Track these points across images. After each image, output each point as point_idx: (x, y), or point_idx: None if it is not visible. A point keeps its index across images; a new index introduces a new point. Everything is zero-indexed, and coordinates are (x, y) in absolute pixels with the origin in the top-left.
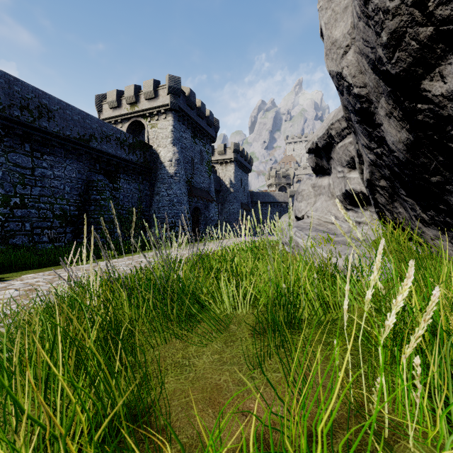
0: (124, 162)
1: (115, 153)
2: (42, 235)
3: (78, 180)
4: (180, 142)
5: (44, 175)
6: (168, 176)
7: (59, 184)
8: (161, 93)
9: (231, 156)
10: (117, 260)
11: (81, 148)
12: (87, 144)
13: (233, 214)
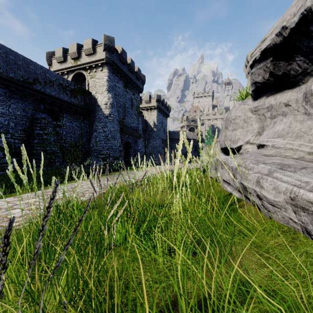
0: (67, 104)
1: (58, 96)
2: None
3: (22, 117)
4: (114, 90)
5: None
6: (103, 116)
7: (3, 120)
8: (98, 50)
9: (155, 104)
10: (26, 196)
11: (24, 90)
12: (31, 86)
13: (156, 147)
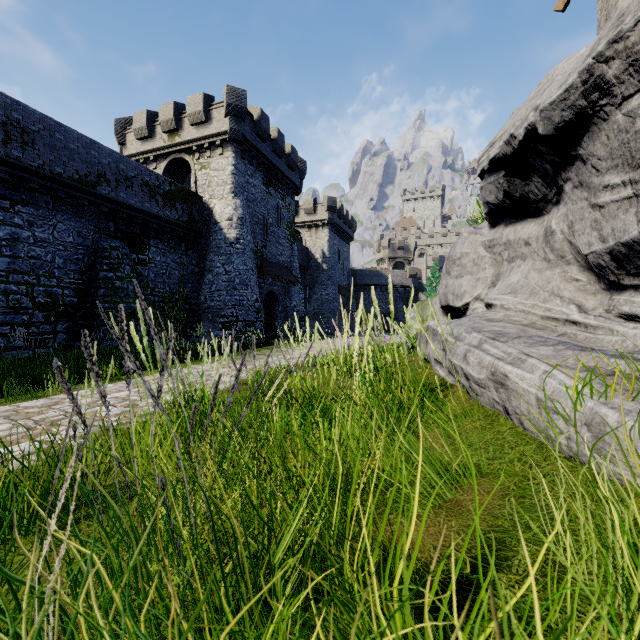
0: (157, 220)
1: (141, 205)
2: (13, 336)
3: (77, 247)
4: (245, 191)
5: (16, 237)
6: (226, 243)
7: (43, 253)
8: (216, 115)
9: (324, 217)
10: (109, 388)
11: (81, 196)
12: (92, 189)
13: (327, 302)
